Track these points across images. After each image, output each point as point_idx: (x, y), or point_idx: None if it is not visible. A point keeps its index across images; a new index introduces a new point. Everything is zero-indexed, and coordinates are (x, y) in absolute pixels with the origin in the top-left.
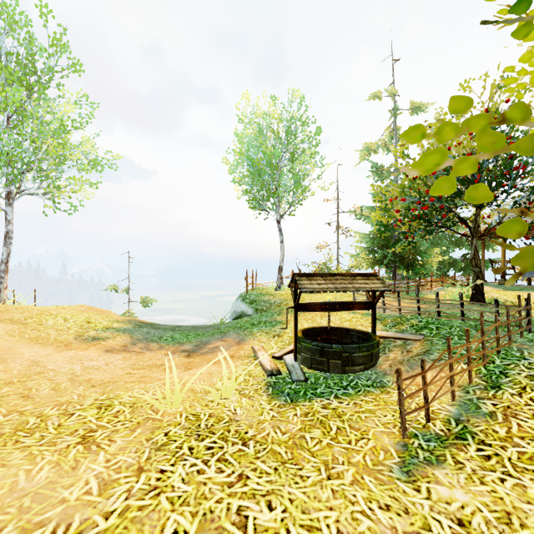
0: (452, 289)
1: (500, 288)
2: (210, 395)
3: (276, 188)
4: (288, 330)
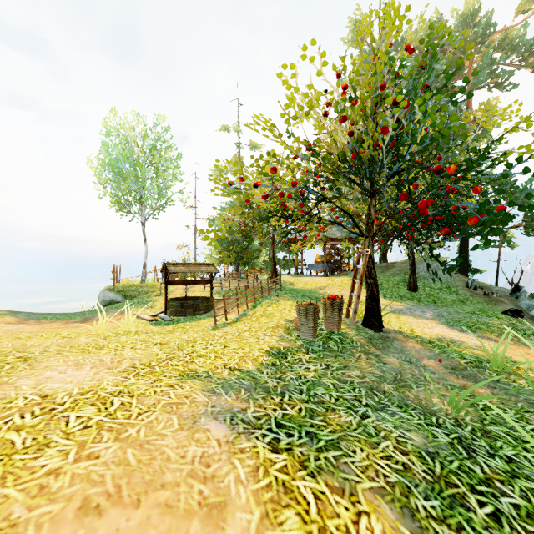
0: (265, 276)
1: (293, 276)
2: (118, 329)
3: (141, 195)
4: (158, 304)
